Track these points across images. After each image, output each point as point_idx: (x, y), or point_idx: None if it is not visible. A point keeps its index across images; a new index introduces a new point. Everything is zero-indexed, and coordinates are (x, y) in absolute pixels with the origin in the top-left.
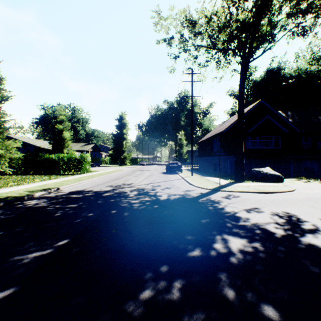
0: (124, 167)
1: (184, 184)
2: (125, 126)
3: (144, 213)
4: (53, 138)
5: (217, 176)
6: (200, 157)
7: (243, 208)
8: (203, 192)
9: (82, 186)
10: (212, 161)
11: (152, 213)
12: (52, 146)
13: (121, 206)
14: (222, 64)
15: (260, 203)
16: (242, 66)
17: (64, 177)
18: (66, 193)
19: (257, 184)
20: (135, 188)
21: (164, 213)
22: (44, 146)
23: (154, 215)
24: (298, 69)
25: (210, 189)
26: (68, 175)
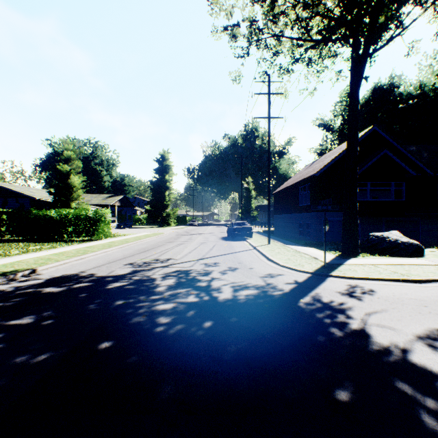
0: (166, 228)
1: (260, 261)
2: (168, 169)
3: (177, 353)
4: (55, 185)
5: (310, 245)
6: (278, 215)
7: (412, 333)
8: (300, 279)
9: (81, 264)
10: (297, 220)
11: (197, 355)
12: (54, 197)
13: (129, 323)
14: (322, 60)
15: (435, 313)
16: (353, 65)
17: (63, 247)
18: (39, 283)
19: (388, 262)
20: (174, 269)
21: (227, 353)
22: (47, 198)
23: (203, 362)
24: (421, 86)
25: (311, 273)
26: (74, 242)
